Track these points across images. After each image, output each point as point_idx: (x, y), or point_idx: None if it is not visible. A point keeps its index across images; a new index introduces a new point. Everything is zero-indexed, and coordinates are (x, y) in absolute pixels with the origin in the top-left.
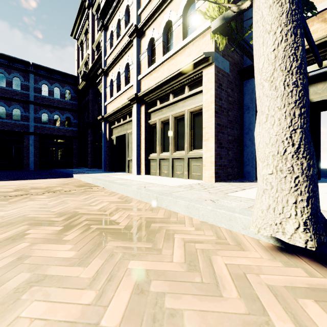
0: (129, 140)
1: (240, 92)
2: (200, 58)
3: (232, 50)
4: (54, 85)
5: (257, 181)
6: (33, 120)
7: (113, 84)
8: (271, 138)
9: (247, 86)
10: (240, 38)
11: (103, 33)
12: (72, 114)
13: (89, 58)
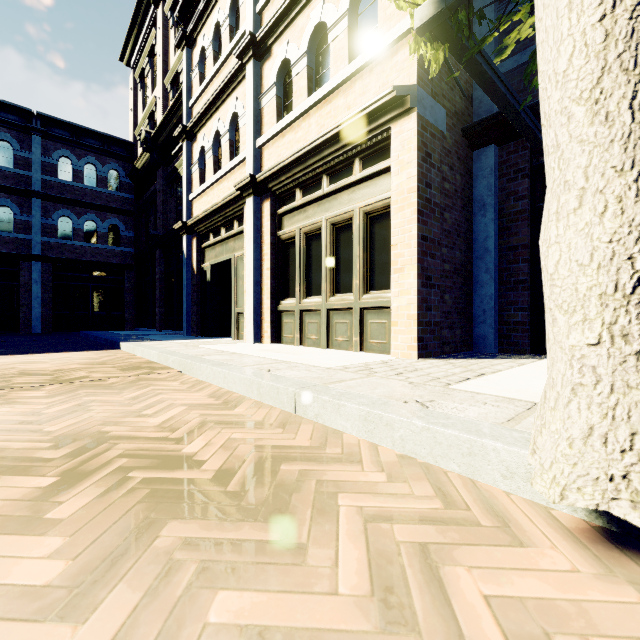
0: (238, 272)
1: (466, 174)
2: (386, 98)
3: (452, 86)
4: (86, 159)
5: (502, 356)
6: (41, 230)
7: (205, 156)
8: (595, 249)
9: (481, 160)
10: (476, 48)
11: (186, 52)
12: (123, 219)
13: (158, 105)
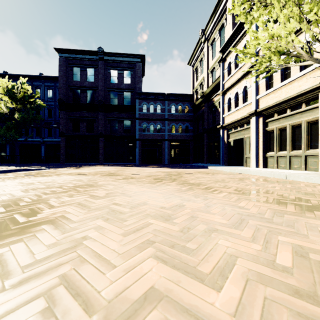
0: (246, 142)
1: None
2: (316, 86)
3: None
4: (179, 104)
5: None
6: (167, 131)
7: (230, 100)
8: None
9: None
10: None
11: (222, 64)
12: (189, 123)
13: (204, 80)
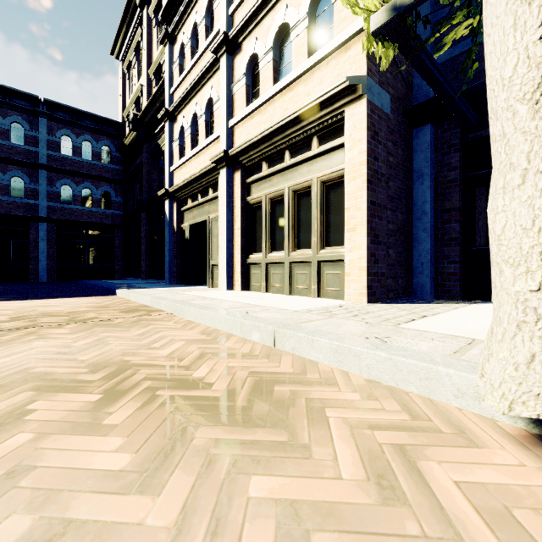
0: (213, 231)
1: (407, 148)
2: (341, 87)
3: (395, 76)
4: (83, 137)
5: (438, 301)
6: (47, 197)
7: (184, 134)
8: (536, 217)
9: (419, 137)
10: (421, 47)
11: (168, 48)
12: (114, 187)
13: (143, 92)
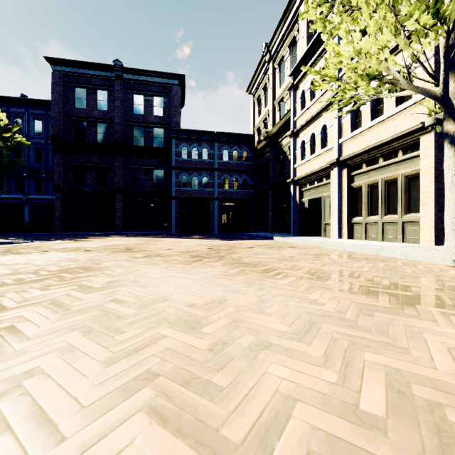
0: (326, 203)
1: None
2: (416, 127)
3: None
4: (233, 148)
5: None
6: (217, 186)
7: (303, 144)
8: (449, 216)
9: None
10: None
11: (293, 93)
12: (249, 175)
13: (270, 115)
